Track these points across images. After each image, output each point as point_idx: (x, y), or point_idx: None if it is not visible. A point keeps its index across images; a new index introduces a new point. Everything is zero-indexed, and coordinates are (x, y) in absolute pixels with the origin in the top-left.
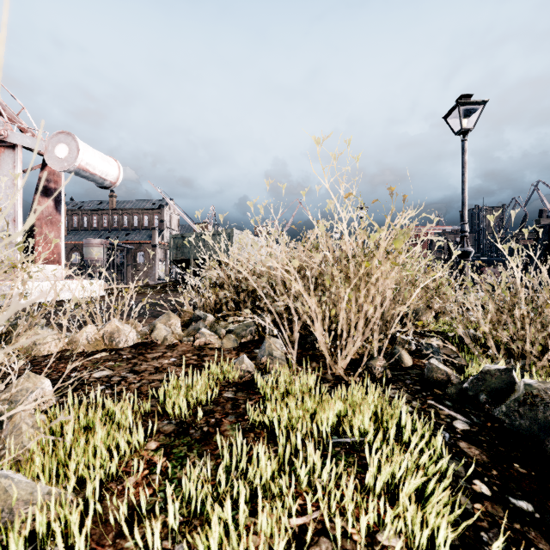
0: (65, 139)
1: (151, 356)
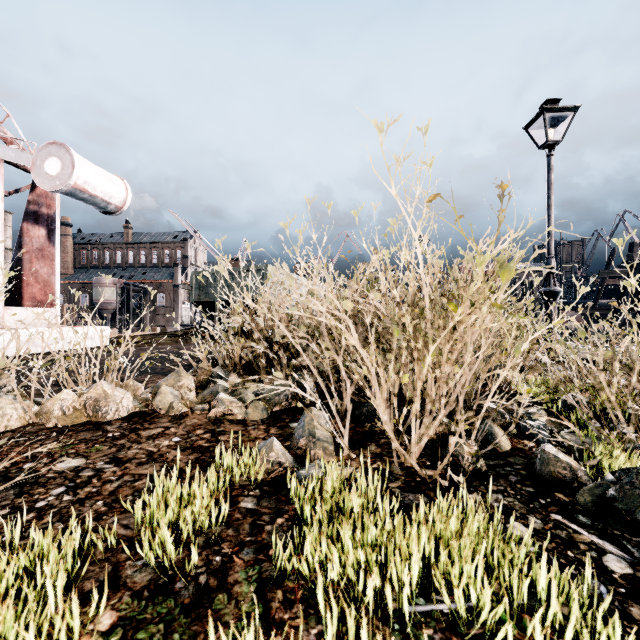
0: (57, 152)
1: (147, 433)
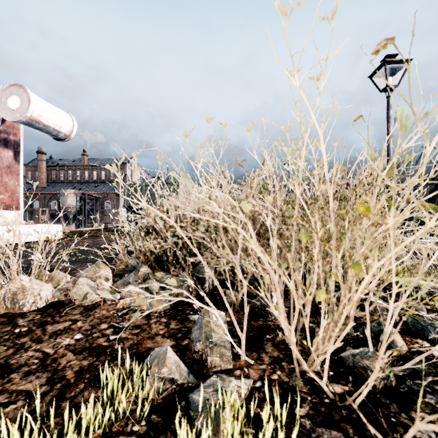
0: (17, 91)
1: (53, 329)
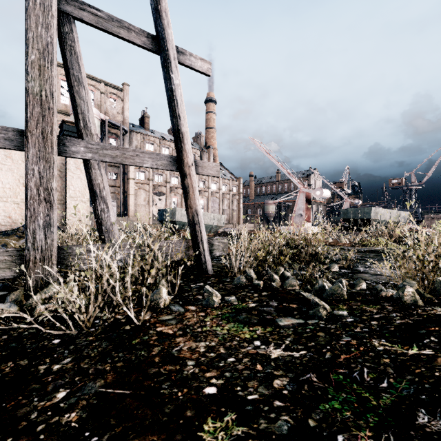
0: (319, 190)
1: None
